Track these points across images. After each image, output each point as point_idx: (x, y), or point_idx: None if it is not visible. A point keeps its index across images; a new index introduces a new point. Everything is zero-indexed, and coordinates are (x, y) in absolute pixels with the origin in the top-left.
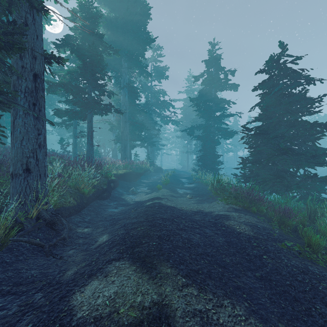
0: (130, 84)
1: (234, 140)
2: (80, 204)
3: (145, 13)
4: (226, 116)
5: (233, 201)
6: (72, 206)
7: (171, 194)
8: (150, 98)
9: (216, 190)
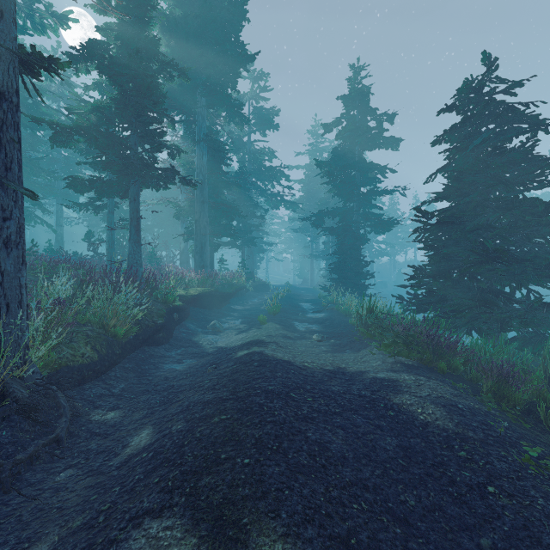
0: (210, 135)
1: (391, 235)
2: (107, 358)
3: (238, 8)
4: (379, 194)
5: (403, 351)
6: (89, 364)
7: (284, 333)
8: (248, 162)
9: (366, 327)
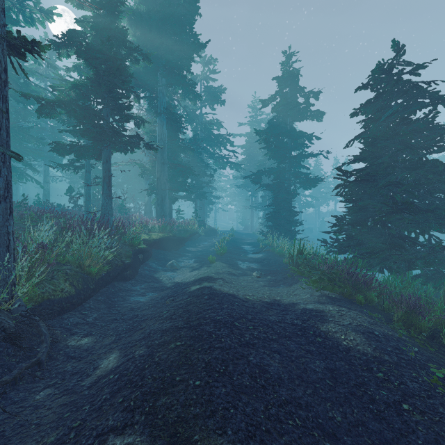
0: (169, 109)
1: (316, 190)
2: (83, 292)
3: (192, 5)
4: (307, 157)
5: (328, 286)
6: (67, 297)
7: (230, 270)
8: (200, 131)
9: (297, 266)
